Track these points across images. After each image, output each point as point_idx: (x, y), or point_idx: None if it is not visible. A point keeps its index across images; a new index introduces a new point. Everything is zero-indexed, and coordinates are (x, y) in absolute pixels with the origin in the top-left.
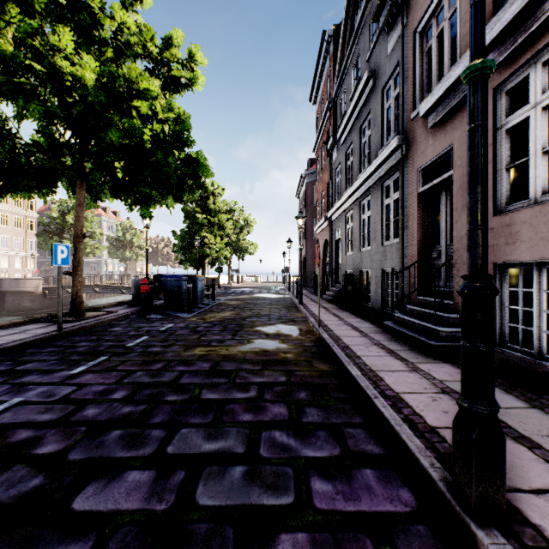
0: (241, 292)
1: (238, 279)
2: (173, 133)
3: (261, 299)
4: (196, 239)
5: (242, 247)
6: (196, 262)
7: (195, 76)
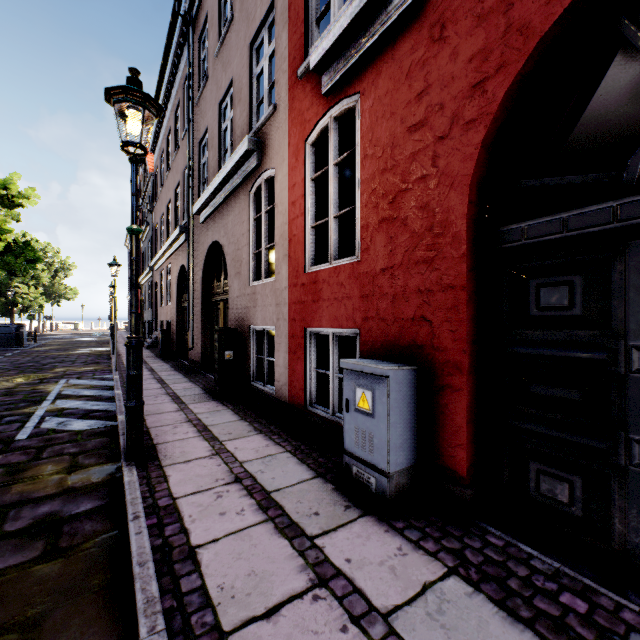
0: (60, 338)
1: (52, 326)
2: (20, 245)
3: (82, 341)
4: (10, 291)
5: (58, 292)
6: (10, 311)
7: (30, 200)
